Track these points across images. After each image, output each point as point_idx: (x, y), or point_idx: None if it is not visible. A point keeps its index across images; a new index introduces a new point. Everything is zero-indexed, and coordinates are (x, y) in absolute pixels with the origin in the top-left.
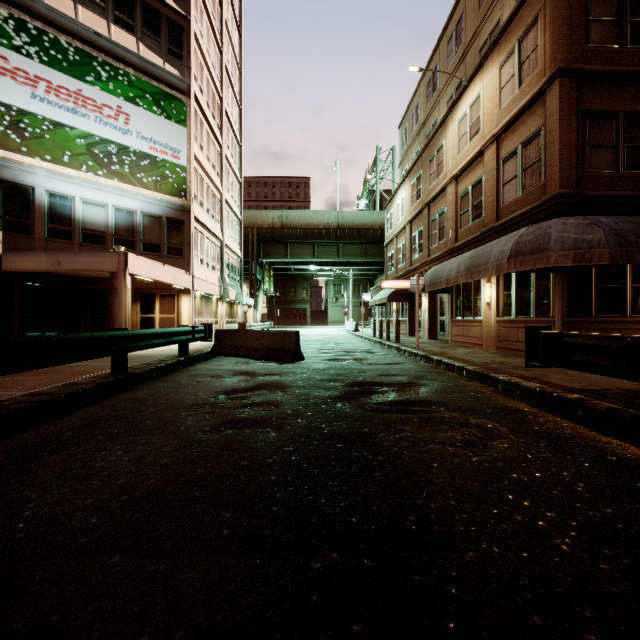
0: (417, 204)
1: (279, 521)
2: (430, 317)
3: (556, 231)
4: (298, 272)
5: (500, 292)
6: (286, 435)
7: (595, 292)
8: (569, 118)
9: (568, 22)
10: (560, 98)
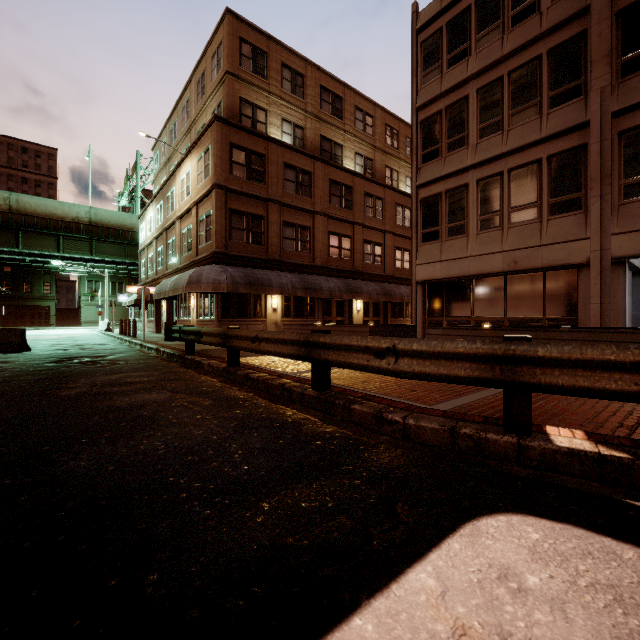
0: (160, 226)
1: (1, 381)
2: (168, 317)
3: (206, 273)
4: (36, 264)
5: (199, 302)
6: (7, 372)
7: (236, 305)
8: (221, 211)
9: (221, 159)
10: (216, 199)
